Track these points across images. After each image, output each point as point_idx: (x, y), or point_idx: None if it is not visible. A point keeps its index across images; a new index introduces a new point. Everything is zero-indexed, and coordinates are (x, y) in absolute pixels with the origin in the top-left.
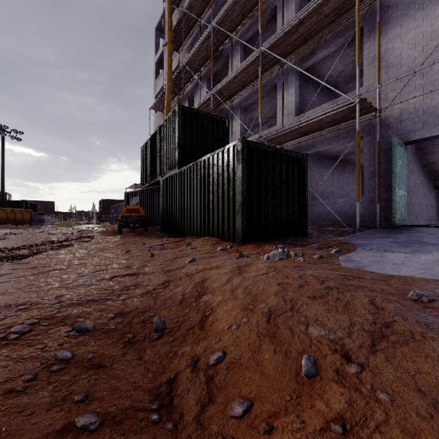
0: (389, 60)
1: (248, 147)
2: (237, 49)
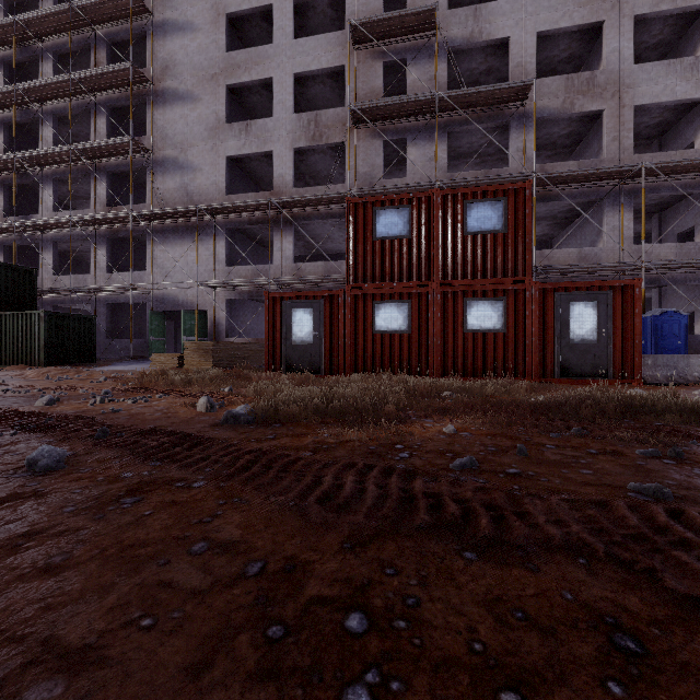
0: (159, 262)
1: (50, 314)
2: (50, 182)
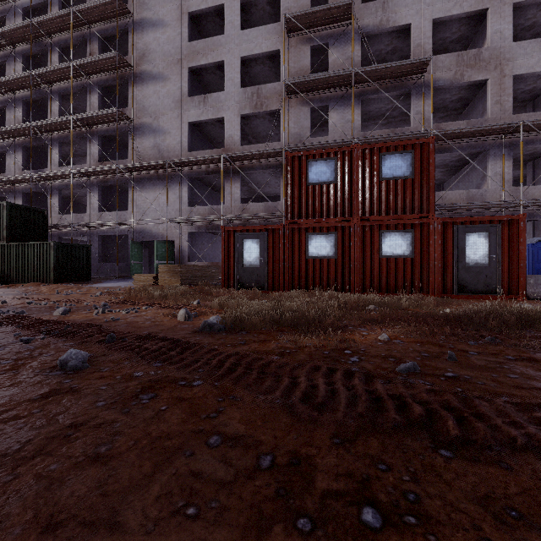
0: (137, 203)
1: (57, 244)
2: (56, 144)
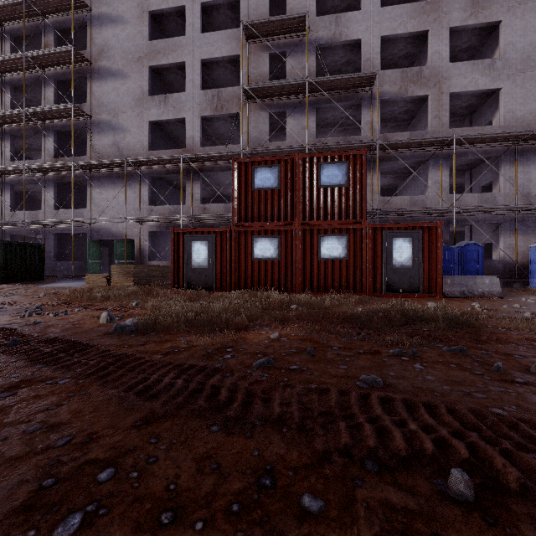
0: (96, 201)
1: (5, 243)
2: (8, 137)
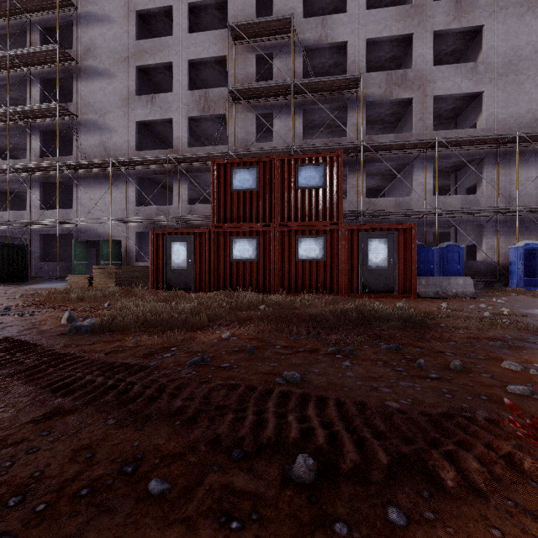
0: (82, 202)
1: None
2: None
